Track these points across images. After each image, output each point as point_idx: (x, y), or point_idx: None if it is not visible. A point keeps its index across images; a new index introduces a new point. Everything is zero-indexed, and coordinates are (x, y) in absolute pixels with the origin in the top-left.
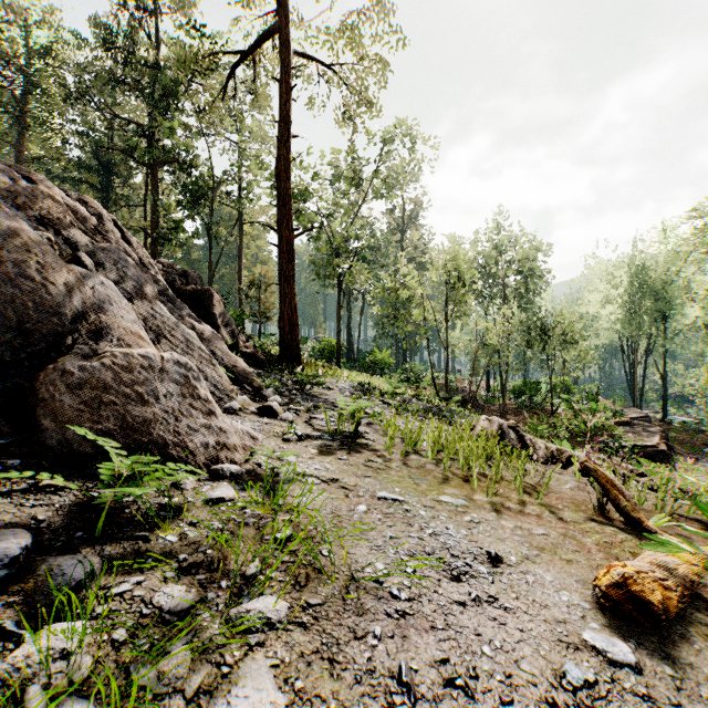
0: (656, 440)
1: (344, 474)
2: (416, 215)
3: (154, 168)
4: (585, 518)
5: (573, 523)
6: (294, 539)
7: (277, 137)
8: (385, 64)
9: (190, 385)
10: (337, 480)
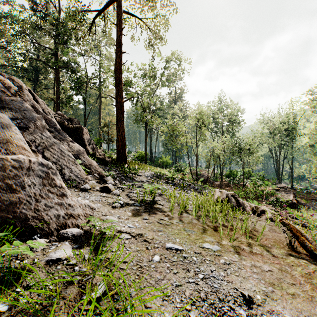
0: (291, 198)
1: (146, 229)
2: (181, 95)
3: (57, 70)
4: (286, 253)
5: (282, 259)
6: (106, 295)
7: (115, 53)
8: (168, 20)
9: (50, 178)
10: (142, 235)
